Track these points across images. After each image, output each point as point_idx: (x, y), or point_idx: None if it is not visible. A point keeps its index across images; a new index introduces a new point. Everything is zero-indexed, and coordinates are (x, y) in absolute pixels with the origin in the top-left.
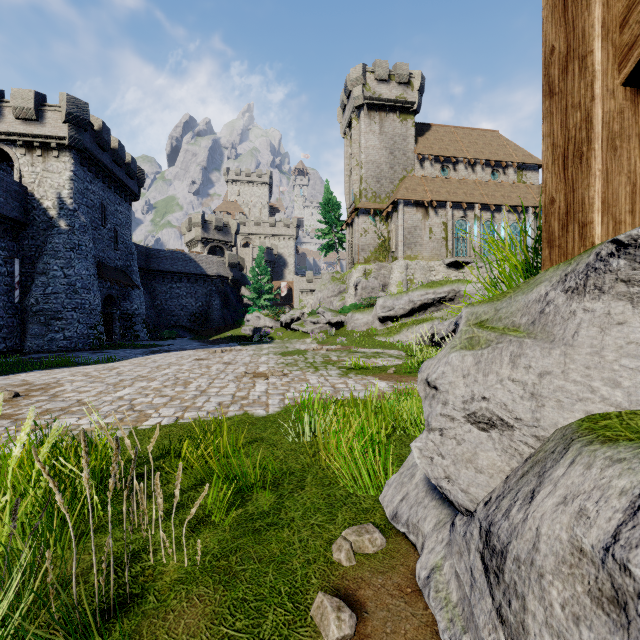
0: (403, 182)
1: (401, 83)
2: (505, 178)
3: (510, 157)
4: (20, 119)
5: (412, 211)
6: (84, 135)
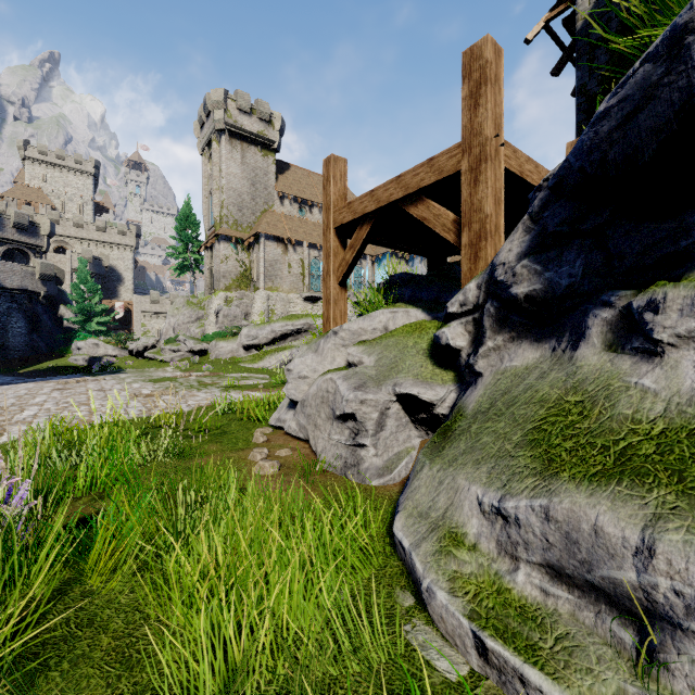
0: (265, 216)
1: (263, 120)
2: None
3: None
4: None
5: (273, 245)
6: None
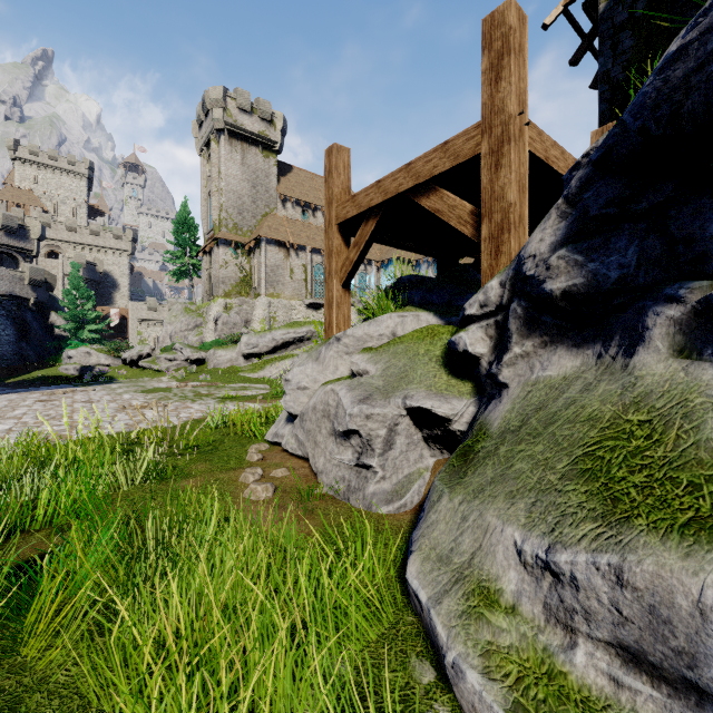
0: (266, 219)
1: (264, 119)
2: None
3: None
4: None
5: (275, 250)
6: None
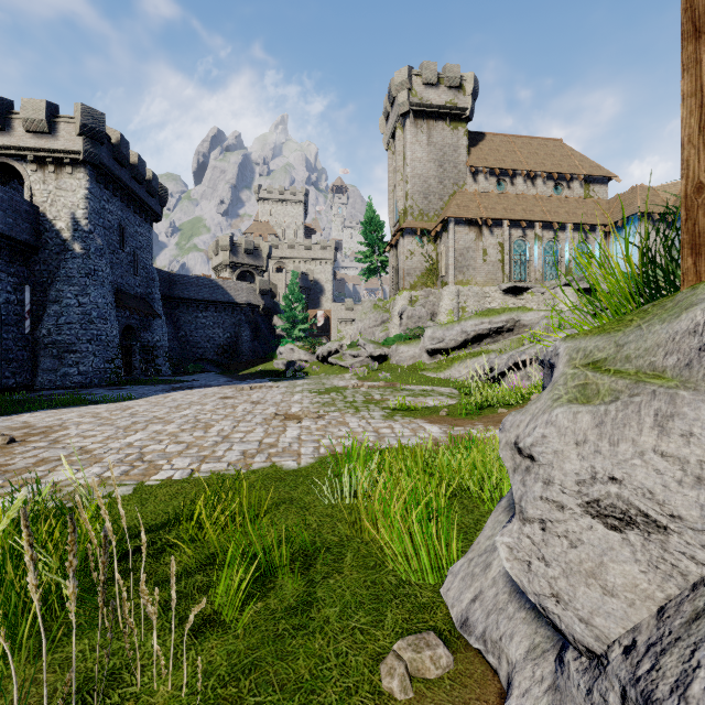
0: (454, 198)
1: (451, 87)
2: (570, 193)
3: (575, 169)
4: (31, 132)
5: (464, 230)
6: (100, 149)
